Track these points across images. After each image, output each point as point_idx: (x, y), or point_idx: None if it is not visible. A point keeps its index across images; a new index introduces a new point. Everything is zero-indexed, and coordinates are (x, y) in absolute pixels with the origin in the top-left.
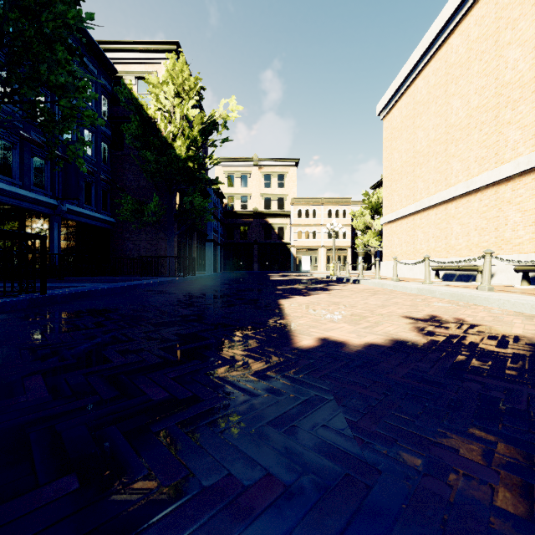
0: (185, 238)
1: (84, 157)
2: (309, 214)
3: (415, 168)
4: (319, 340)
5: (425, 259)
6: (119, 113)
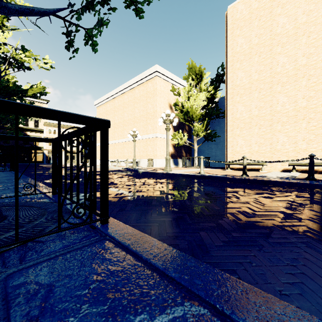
0: None
1: None
2: (56, 132)
3: None
4: None
5: None
6: None
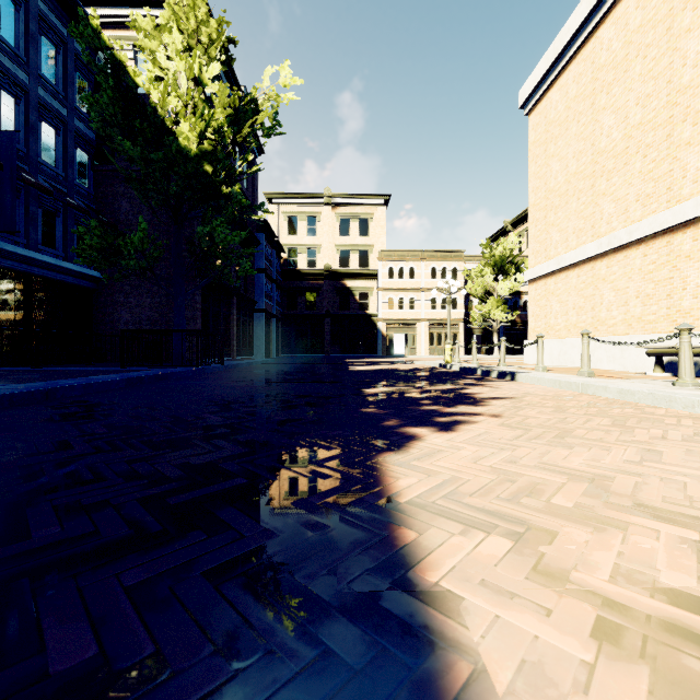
0: (219, 305)
1: (39, 167)
2: (404, 274)
3: (595, 181)
4: None
5: (680, 333)
6: None
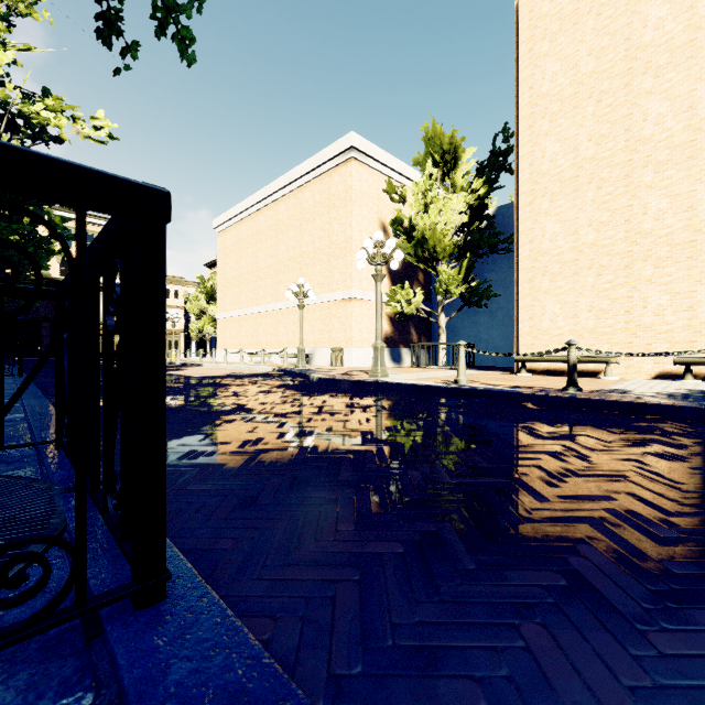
0: None
1: None
2: None
3: (240, 284)
4: (201, 376)
5: (241, 351)
6: None
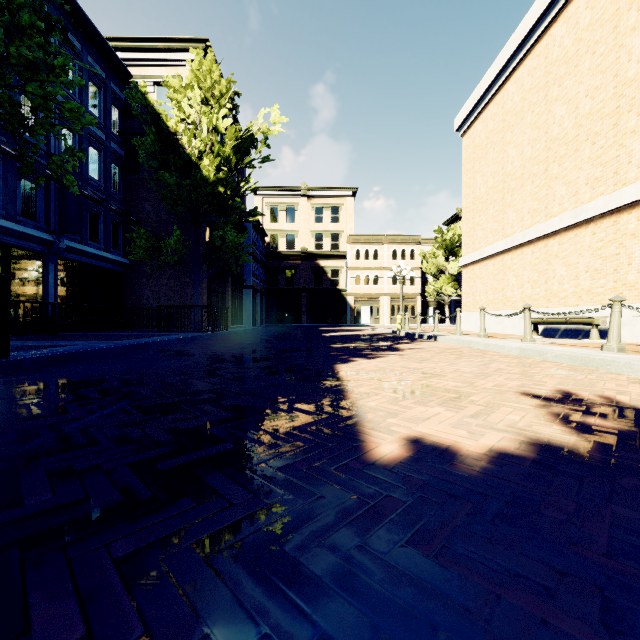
0: (217, 284)
1: (88, 182)
2: (370, 255)
3: (504, 195)
4: (409, 444)
5: (524, 309)
6: (134, 127)
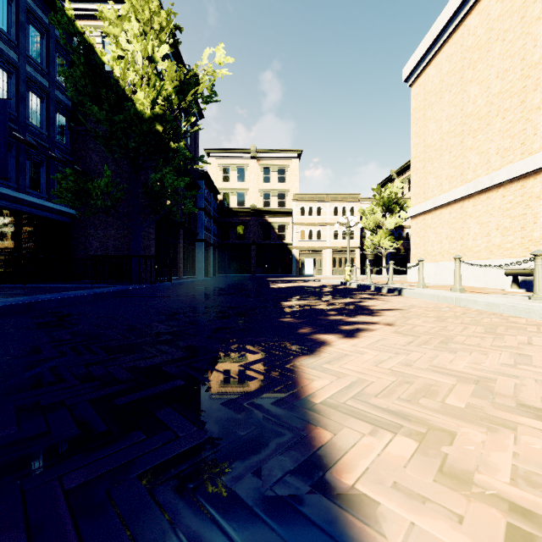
0: (168, 236)
1: (26, 127)
2: (313, 212)
3: (464, 138)
4: None
5: (534, 257)
6: None
